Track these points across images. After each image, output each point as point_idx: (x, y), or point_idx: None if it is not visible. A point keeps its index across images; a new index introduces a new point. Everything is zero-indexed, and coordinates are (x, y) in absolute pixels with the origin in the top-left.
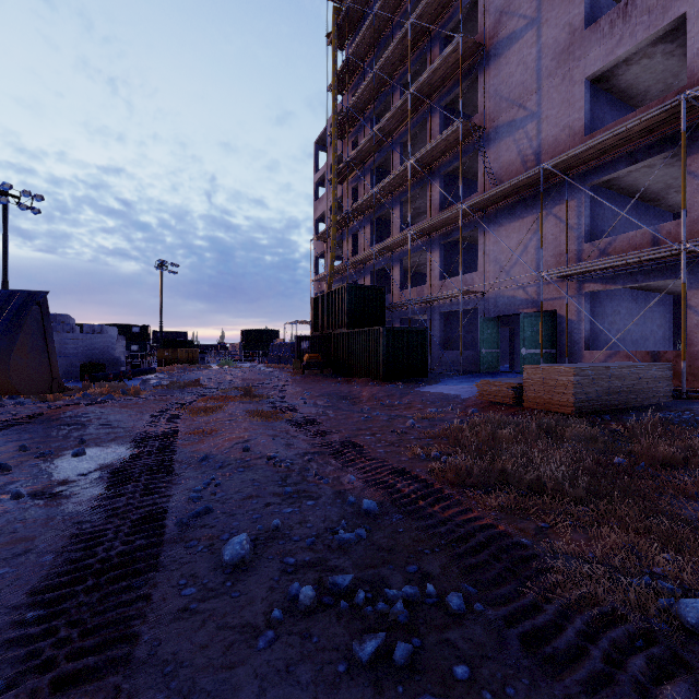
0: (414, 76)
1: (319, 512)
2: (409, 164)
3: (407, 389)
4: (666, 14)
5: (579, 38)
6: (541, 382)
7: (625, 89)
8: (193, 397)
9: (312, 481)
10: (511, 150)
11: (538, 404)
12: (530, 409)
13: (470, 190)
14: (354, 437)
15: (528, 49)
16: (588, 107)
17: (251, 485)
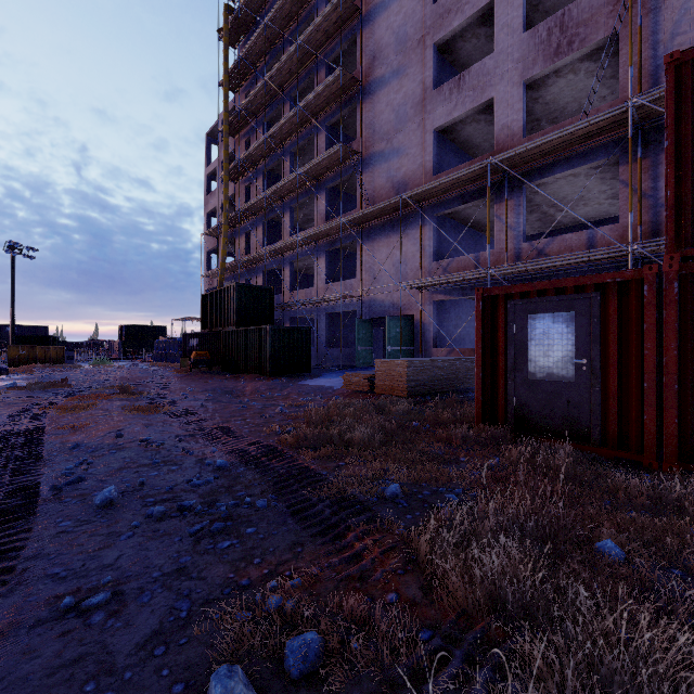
0: (303, 93)
1: (181, 472)
2: (297, 174)
3: (290, 383)
4: (484, 94)
5: (429, 96)
6: (386, 373)
7: (464, 141)
8: (60, 396)
9: (180, 454)
10: (382, 176)
11: (385, 390)
12: (380, 394)
13: (352, 204)
14: (226, 422)
15: (394, 94)
16: (436, 153)
17: (123, 461)
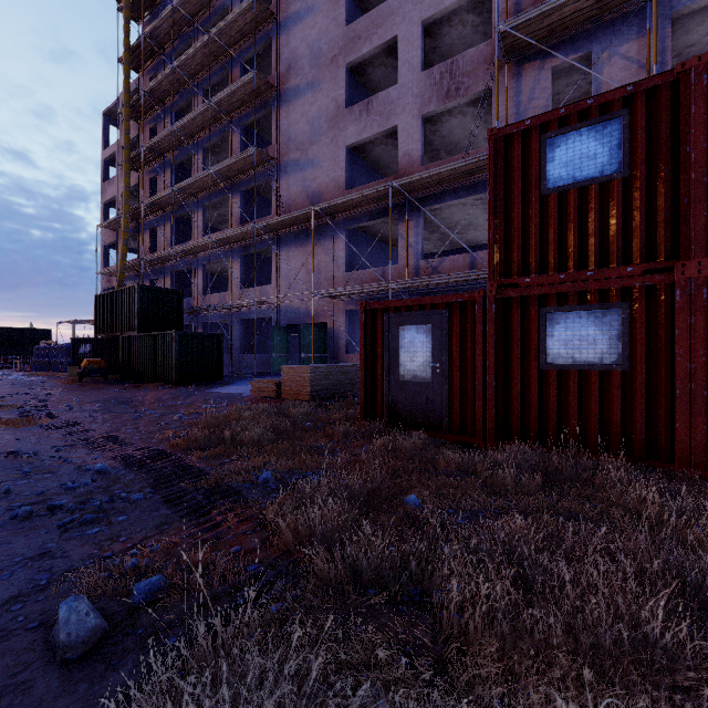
0: (216, 87)
1: (55, 479)
2: (209, 173)
3: (198, 391)
4: (389, 121)
5: (342, 114)
6: (292, 379)
7: (374, 161)
8: None
9: (56, 463)
10: (297, 185)
11: (291, 395)
12: (286, 399)
13: (270, 209)
14: (116, 431)
15: (309, 106)
16: (347, 169)
17: None
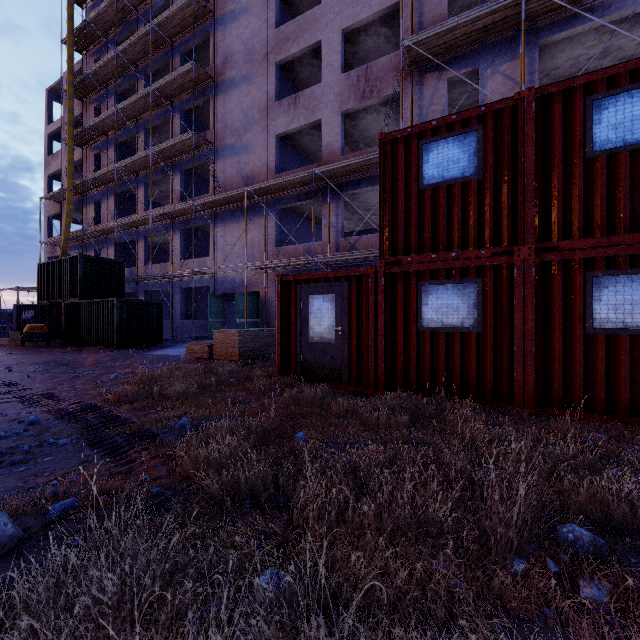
0: (158, 74)
1: None
2: (150, 152)
3: (137, 353)
4: (314, 115)
5: (273, 106)
6: (223, 341)
7: (303, 148)
8: None
9: None
10: (233, 167)
11: (221, 356)
12: (217, 360)
13: (209, 188)
14: (52, 389)
15: (243, 97)
16: (278, 155)
17: None
